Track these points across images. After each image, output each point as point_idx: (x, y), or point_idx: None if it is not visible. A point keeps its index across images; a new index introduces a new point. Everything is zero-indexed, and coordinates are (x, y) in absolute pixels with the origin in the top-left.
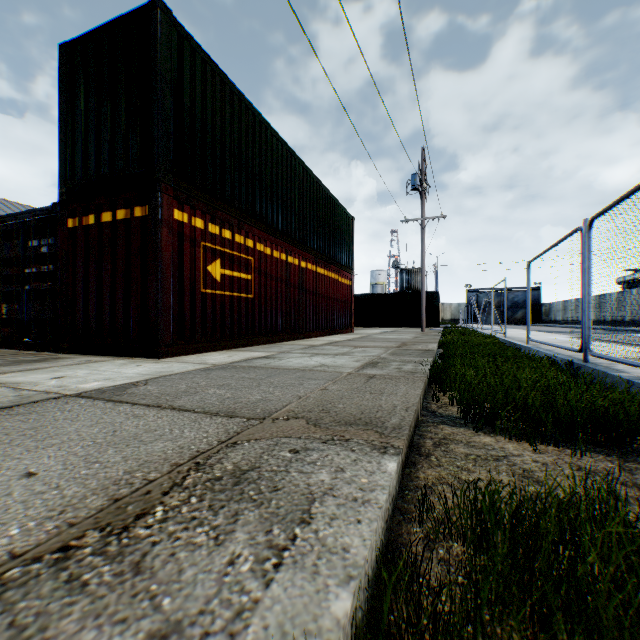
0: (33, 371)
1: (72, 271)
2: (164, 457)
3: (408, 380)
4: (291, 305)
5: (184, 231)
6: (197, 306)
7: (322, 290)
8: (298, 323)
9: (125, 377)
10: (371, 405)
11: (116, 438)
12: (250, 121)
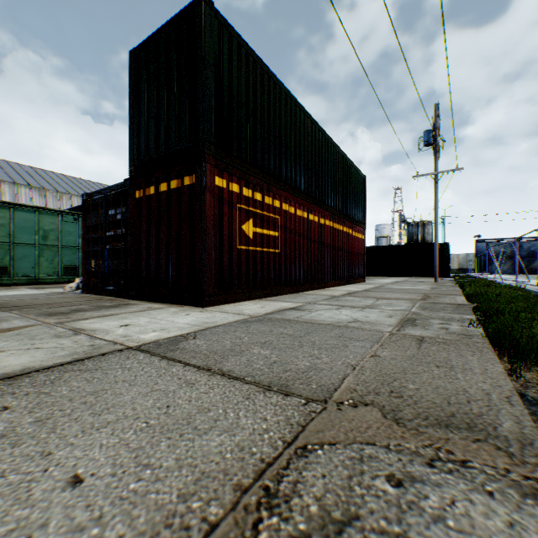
0: (107, 317)
1: (138, 233)
2: (223, 467)
3: (469, 347)
4: (311, 258)
5: (223, 195)
6: (234, 261)
7: (338, 244)
8: (317, 274)
9: (177, 327)
10: (451, 388)
11: (169, 419)
12: (277, 95)
